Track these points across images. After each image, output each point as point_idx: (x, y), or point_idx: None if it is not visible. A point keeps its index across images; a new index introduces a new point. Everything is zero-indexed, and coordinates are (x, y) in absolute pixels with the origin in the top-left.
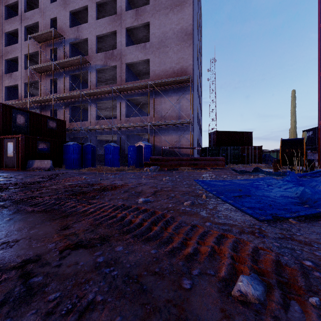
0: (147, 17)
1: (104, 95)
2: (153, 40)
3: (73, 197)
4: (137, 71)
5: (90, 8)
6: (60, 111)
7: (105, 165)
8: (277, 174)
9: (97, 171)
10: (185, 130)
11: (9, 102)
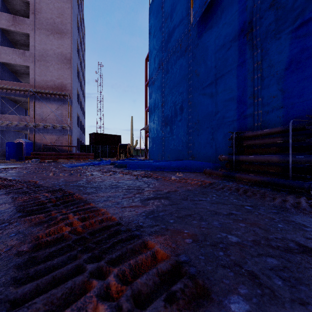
0: (27, 28)
1: None
2: (33, 52)
3: None
4: (13, 69)
5: None
6: None
7: None
8: None
9: None
10: (65, 132)
11: None
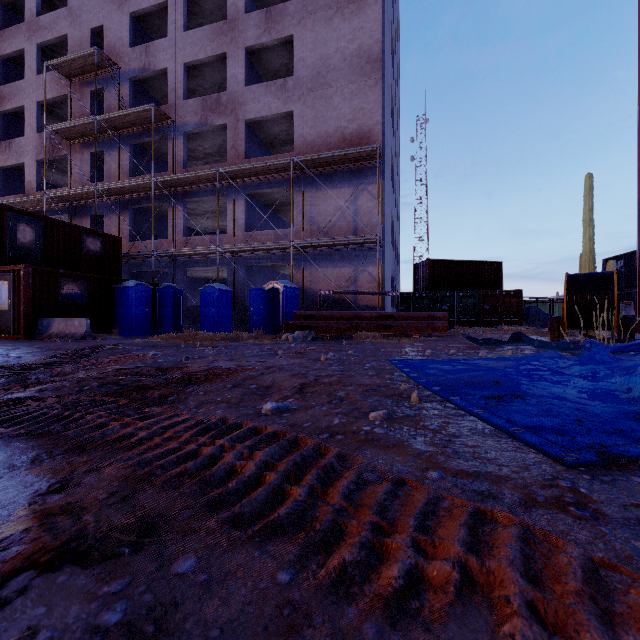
0: (290, 25)
1: (200, 185)
2: (301, 74)
3: (110, 400)
4: (268, 137)
5: (171, 7)
6: (111, 218)
7: (203, 329)
8: (563, 346)
9: (183, 342)
10: (368, 257)
11: (6, 199)
